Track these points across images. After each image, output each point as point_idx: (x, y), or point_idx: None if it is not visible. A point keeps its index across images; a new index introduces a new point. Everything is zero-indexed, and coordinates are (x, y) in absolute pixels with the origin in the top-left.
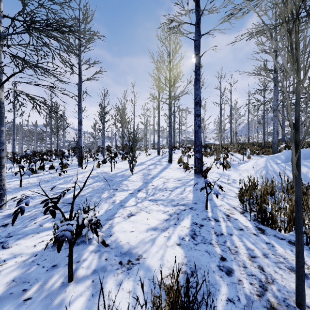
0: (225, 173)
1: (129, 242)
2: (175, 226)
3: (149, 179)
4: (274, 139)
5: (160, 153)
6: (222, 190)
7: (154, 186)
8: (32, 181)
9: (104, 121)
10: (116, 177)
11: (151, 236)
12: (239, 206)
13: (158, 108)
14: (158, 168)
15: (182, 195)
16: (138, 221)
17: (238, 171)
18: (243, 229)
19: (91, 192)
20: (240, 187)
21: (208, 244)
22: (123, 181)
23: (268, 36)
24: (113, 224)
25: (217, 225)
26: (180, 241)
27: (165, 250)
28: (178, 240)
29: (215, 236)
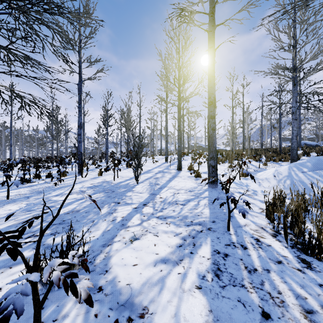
0: (243, 182)
1: (130, 283)
2: (191, 256)
3: (156, 190)
4: (293, 144)
5: (168, 159)
6: (249, 207)
7: (163, 198)
8: (23, 192)
9: (107, 125)
10: (120, 187)
11: (160, 272)
12: (267, 226)
13: (165, 111)
14: (166, 176)
15: (196, 210)
16: (143, 248)
17: (256, 180)
18: (282, 261)
19: (88, 206)
20: (263, 200)
21: (239, 288)
22: (127, 193)
23: (286, 31)
24: (110, 253)
25: (246, 256)
26: (200, 282)
27: (181, 297)
28: (197, 280)
29: (246, 273)
